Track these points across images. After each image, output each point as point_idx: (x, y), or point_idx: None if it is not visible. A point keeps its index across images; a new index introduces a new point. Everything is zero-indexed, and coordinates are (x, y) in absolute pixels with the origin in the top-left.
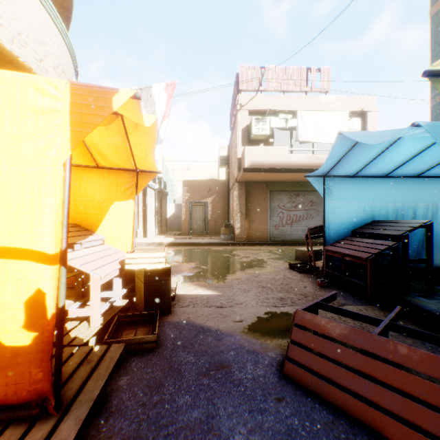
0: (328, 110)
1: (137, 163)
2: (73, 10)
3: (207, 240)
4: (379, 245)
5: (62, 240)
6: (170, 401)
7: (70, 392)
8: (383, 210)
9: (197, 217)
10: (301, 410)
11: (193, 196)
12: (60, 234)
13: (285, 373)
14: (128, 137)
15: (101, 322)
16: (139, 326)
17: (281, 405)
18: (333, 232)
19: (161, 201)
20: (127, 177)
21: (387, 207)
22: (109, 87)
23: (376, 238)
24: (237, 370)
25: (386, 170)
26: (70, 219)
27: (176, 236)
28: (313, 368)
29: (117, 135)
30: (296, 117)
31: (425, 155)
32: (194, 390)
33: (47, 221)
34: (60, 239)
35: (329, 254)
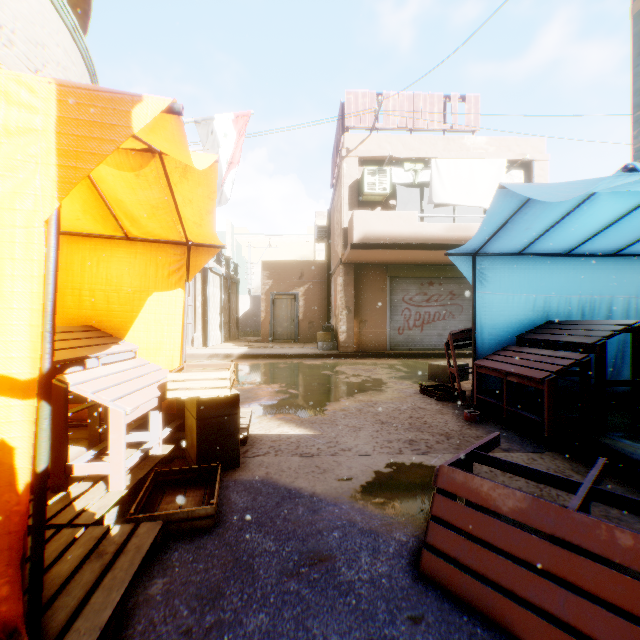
0: (476, 158)
1: (188, 232)
2: (92, 0)
3: (298, 350)
4: (561, 358)
5: (44, 355)
6: (234, 625)
7: (62, 613)
8: (564, 305)
9: (283, 316)
10: (453, 639)
11: (277, 286)
12: (40, 346)
13: (423, 571)
14: (173, 191)
15: (127, 484)
16: (188, 488)
17: (419, 631)
18: (488, 339)
19: (229, 292)
20: (173, 254)
21: (569, 301)
22: (126, 93)
23: (555, 349)
24: (345, 565)
25: (569, 245)
26: (83, 319)
27: (251, 344)
28: (470, 564)
29: (154, 186)
30: (429, 168)
31: (628, 221)
32: (274, 604)
33: (17, 322)
34: (39, 354)
35: (483, 371)
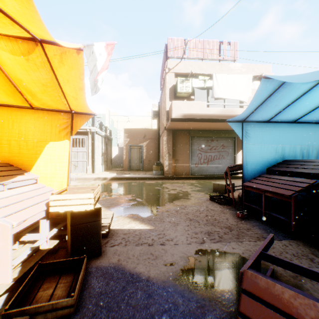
0: (236, 74)
1: (70, 104)
2: None
3: (143, 175)
4: (299, 182)
5: None
6: None
7: None
8: (292, 150)
9: (135, 157)
10: None
11: (132, 141)
12: None
13: None
14: (56, 74)
15: (15, 276)
16: (62, 275)
17: None
18: (250, 170)
19: (107, 144)
20: (62, 118)
21: (295, 149)
22: None
23: (292, 176)
24: None
25: (296, 116)
26: (3, 159)
27: (118, 172)
28: None
29: (41, 69)
30: (212, 79)
31: None
32: None
33: None
34: None
35: (248, 189)
